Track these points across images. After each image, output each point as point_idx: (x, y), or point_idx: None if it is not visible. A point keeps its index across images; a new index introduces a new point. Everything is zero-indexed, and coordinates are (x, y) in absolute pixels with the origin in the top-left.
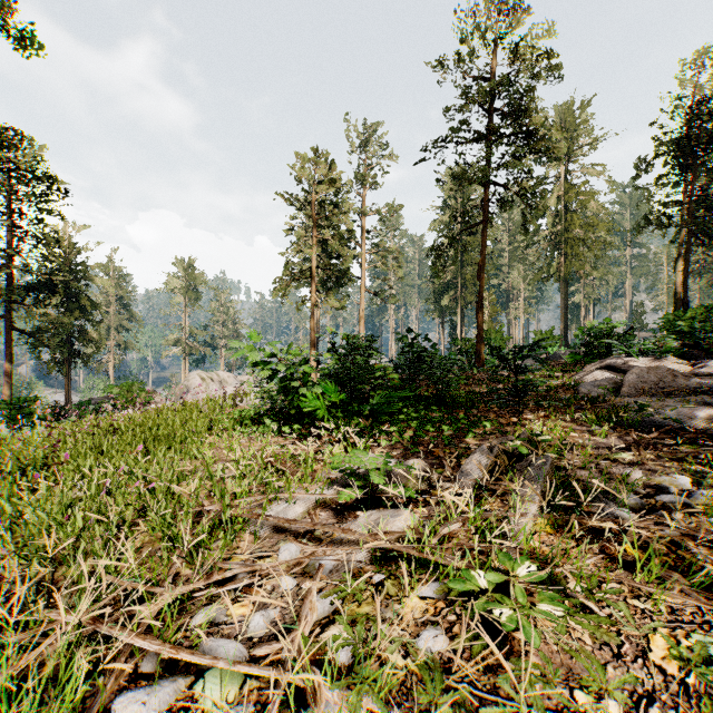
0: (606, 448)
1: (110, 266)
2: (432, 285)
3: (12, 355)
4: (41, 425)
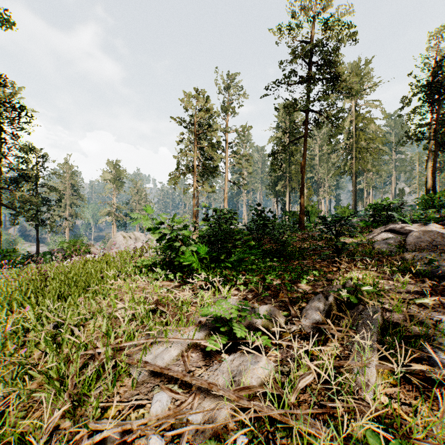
0: (409, 293)
1: (66, 165)
2: (270, 177)
3: (1, 222)
4: (18, 267)
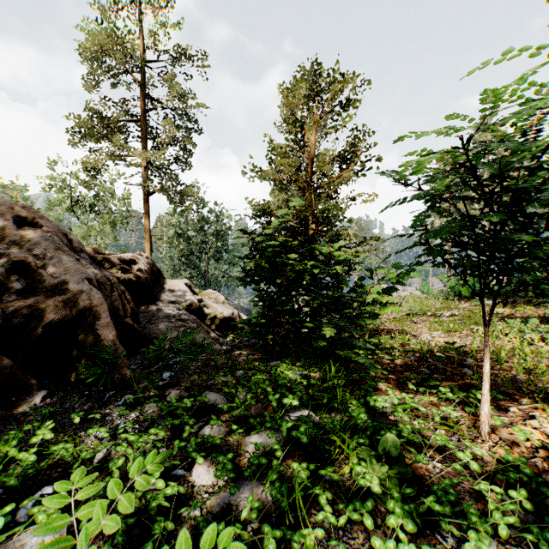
0: None
1: None
2: None
3: None
4: None
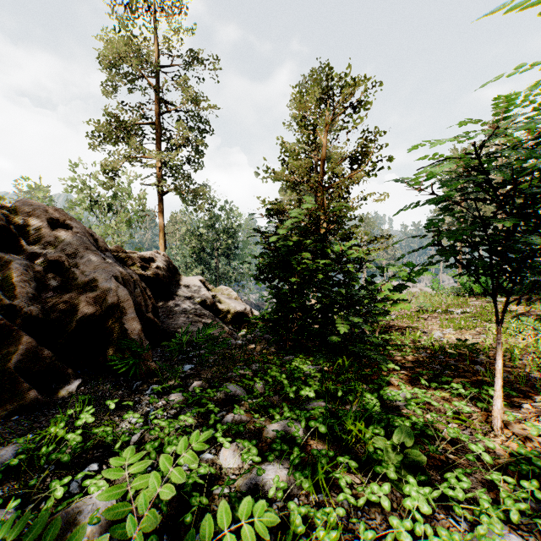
0: None
1: None
2: None
3: None
4: None
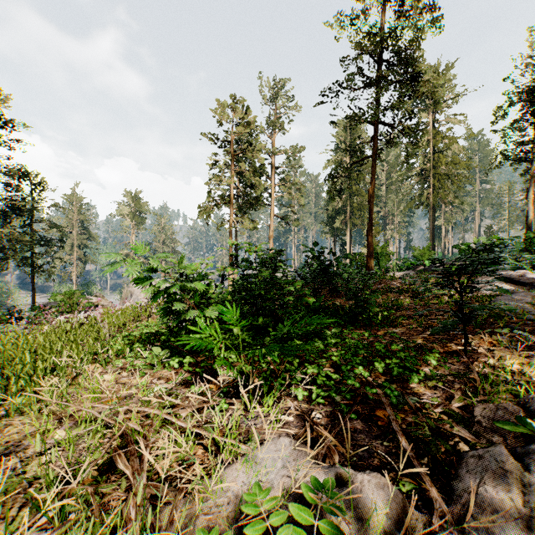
0: None
1: (74, 197)
2: (327, 212)
3: None
4: None
